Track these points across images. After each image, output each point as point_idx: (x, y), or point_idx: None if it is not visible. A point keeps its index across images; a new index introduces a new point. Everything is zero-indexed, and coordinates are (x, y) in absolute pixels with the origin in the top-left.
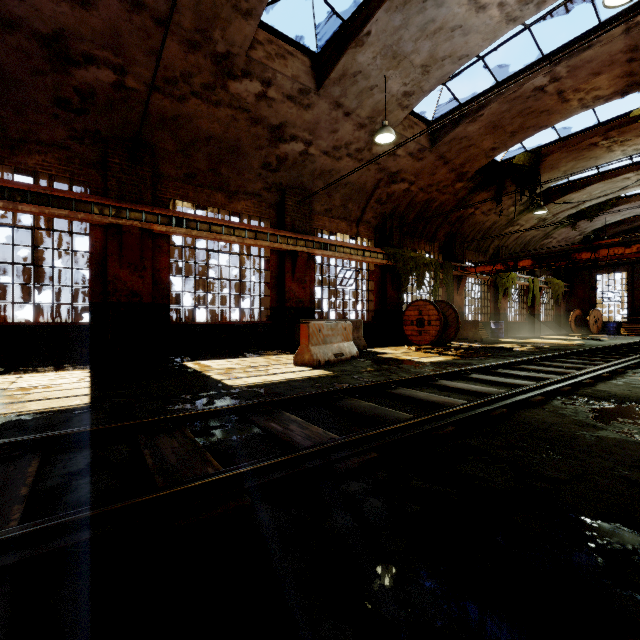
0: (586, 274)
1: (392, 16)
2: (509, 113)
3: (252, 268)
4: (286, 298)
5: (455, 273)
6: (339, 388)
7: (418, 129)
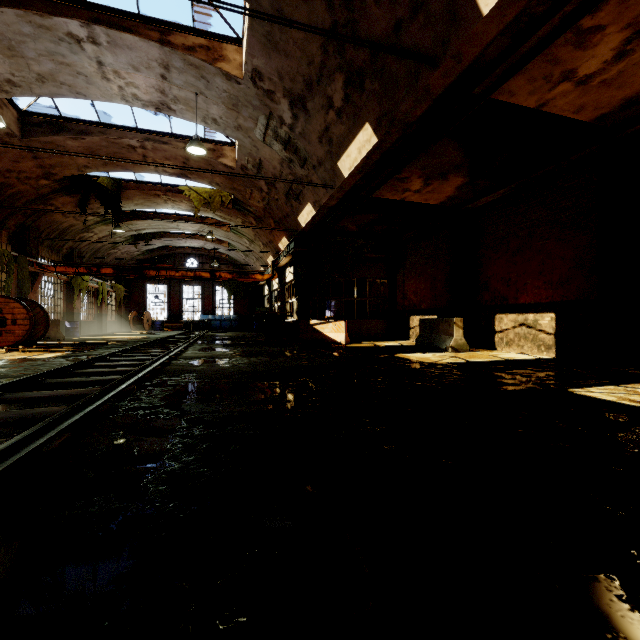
0: (141, 283)
1: (22, 22)
2: (107, 149)
3: None
4: None
5: (31, 269)
6: (37, 374)
7: (8, 112)
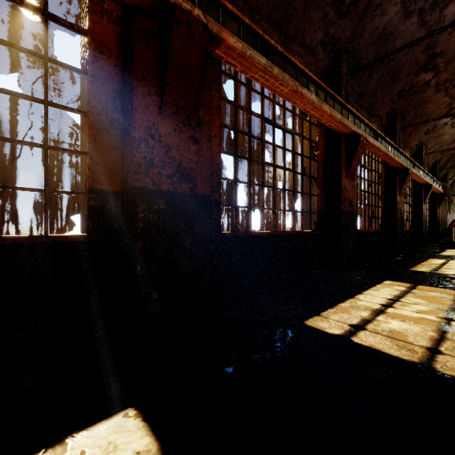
0: None
1: None
2: None
3: (408, 195)
4: (422, 214)
5: (451, 198)
6: None
7: None
